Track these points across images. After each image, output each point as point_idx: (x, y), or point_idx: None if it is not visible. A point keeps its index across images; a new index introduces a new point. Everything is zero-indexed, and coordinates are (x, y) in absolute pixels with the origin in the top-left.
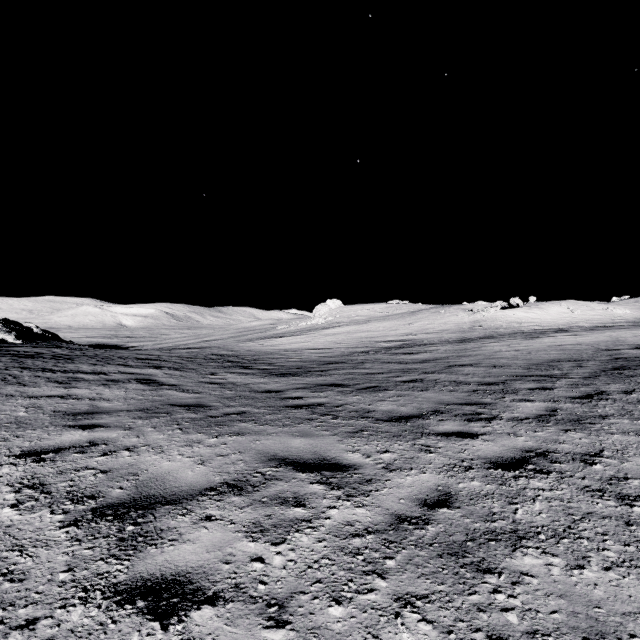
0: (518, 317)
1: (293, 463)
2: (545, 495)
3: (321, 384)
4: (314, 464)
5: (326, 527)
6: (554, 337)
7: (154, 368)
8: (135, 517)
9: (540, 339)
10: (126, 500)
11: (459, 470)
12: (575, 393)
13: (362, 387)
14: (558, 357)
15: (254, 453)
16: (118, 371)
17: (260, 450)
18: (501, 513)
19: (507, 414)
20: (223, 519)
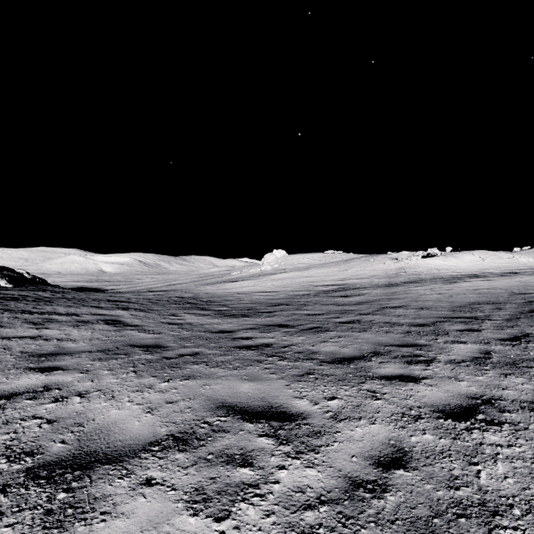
0: (437, 265)
1: (241, 411)
2: (505, 453)
3: (269, 325)
4: (262, 412)
5: (275, 495)
6: (470, 282)
7: (122, 309)
8: (70, 480)
9: (458, 284)
10: (65, 457)
11: (408, 420)
12: (503, 335)
13: (305, 328)
14: (477, 300)
15: (203, 399)
16: (89, 312)
17: (209, 396)
18: (463, 477)
19: (444, 356)
20: (164, 483)
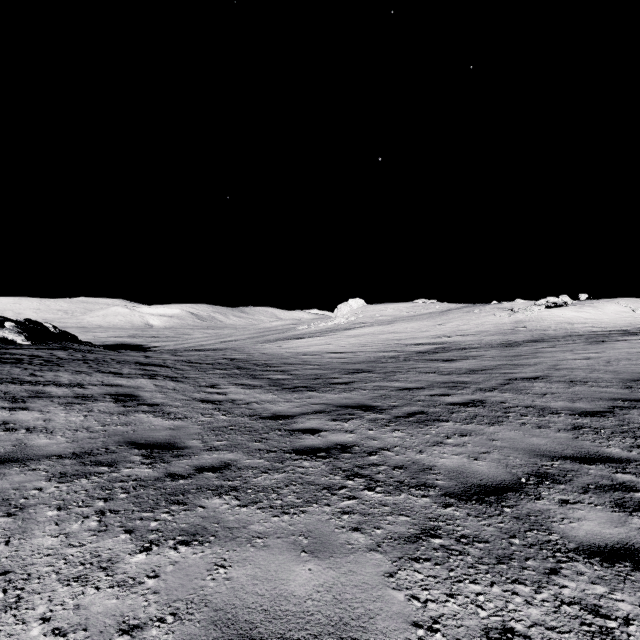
0: (568, 317)
1: None
2: None
3: (345, 405)
4: None
5: None
6: (627, 341)
7: (147, 377)
8: None
9: (609, 344)
10: None
11: None
12: None
13: (402, 413)
14: None
15: (203, 622)
16: (100, 382)
17: (219, 608)
18: None
19: None
20: None
